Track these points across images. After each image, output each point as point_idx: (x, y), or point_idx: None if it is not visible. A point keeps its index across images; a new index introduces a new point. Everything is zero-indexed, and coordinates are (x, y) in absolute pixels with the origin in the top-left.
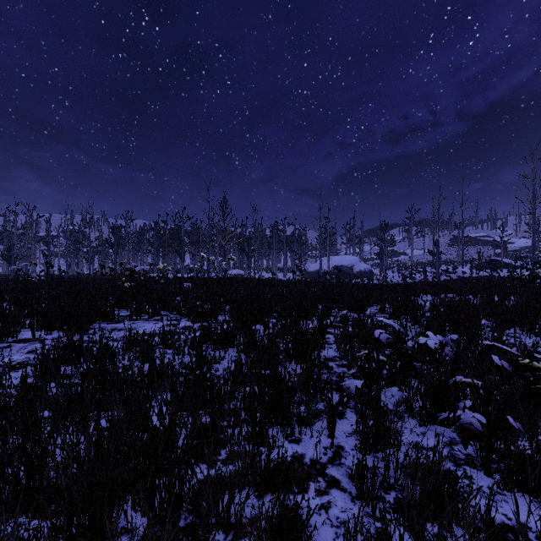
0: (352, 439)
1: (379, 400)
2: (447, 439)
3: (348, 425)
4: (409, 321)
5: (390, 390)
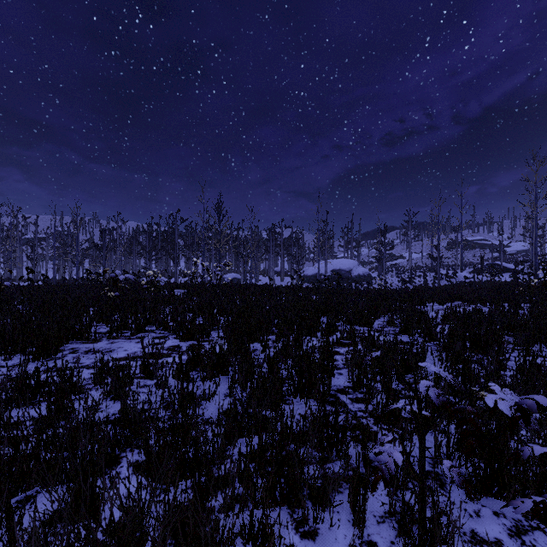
0: (387, 529)
1: (427, 482)
2: (511, 522)
3: (377, 501)
4: (422, 337)
5: None
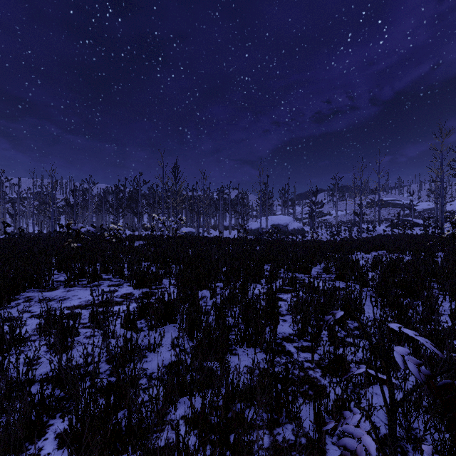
0: None
1: None
2: None
3: None
4: (356, 283)
5: (371, 391)
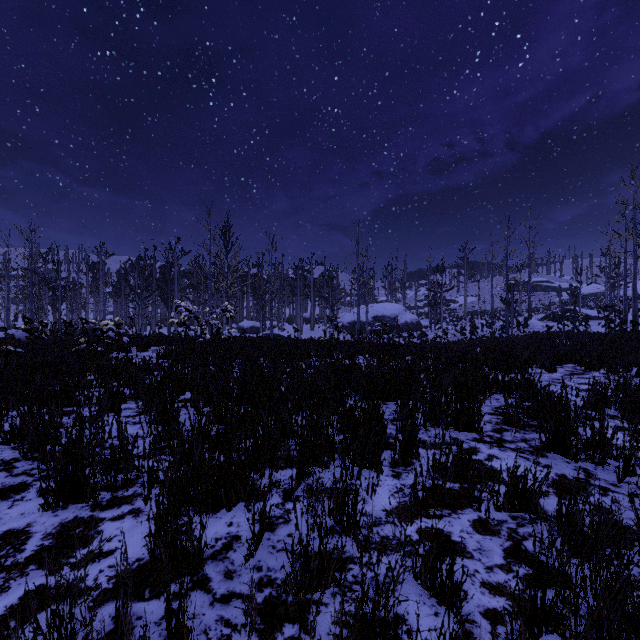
0: None
1: None
2: None
3: None
4: (597, 462)
5: None
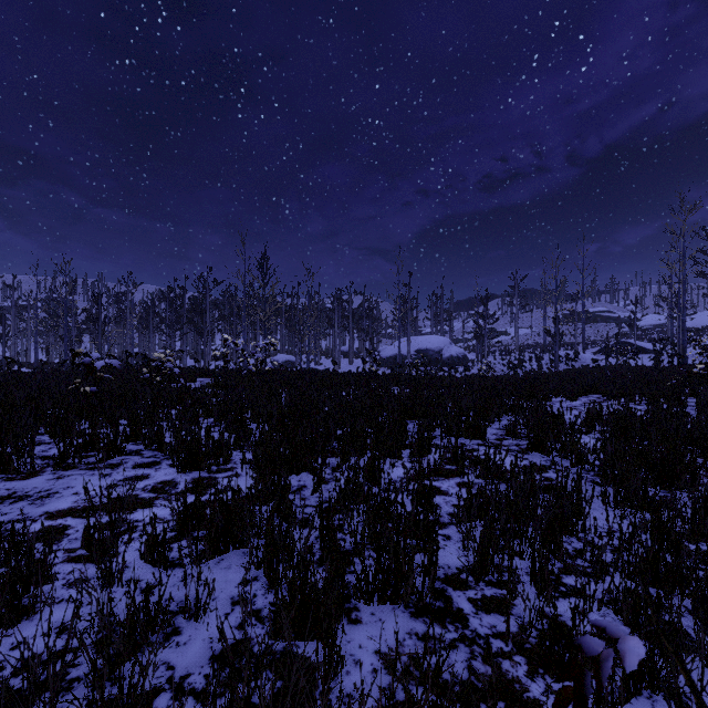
0: None
1: None
2: None
3: None
4: (564, 456)
5: None
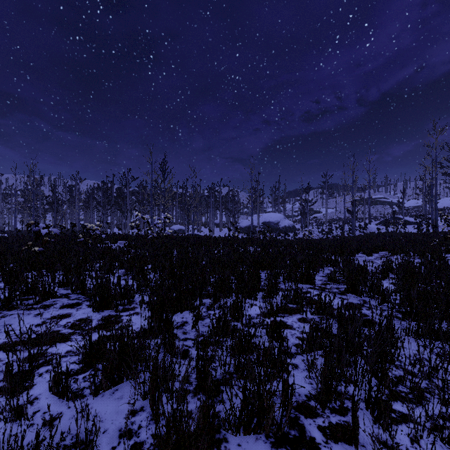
0: None
1: None
2: None
3: None
4: (372, 297)
5: None
